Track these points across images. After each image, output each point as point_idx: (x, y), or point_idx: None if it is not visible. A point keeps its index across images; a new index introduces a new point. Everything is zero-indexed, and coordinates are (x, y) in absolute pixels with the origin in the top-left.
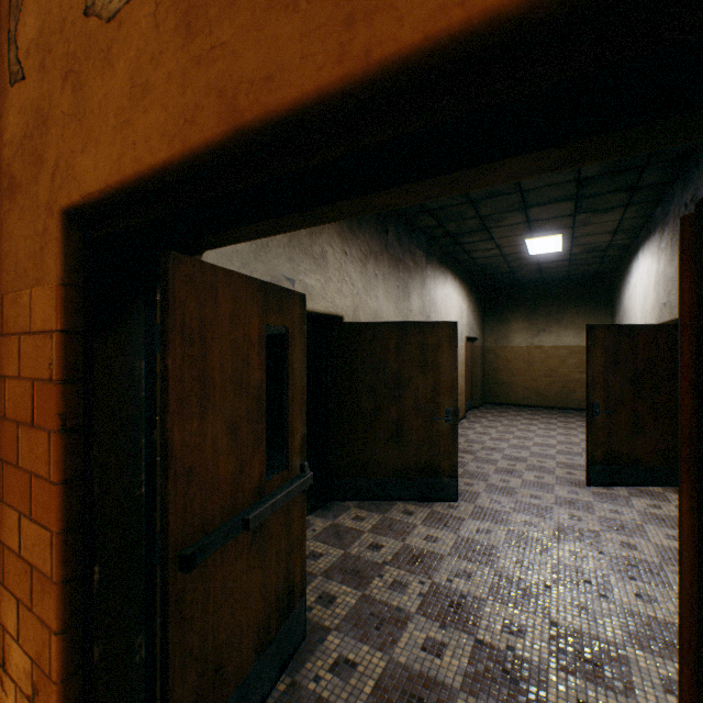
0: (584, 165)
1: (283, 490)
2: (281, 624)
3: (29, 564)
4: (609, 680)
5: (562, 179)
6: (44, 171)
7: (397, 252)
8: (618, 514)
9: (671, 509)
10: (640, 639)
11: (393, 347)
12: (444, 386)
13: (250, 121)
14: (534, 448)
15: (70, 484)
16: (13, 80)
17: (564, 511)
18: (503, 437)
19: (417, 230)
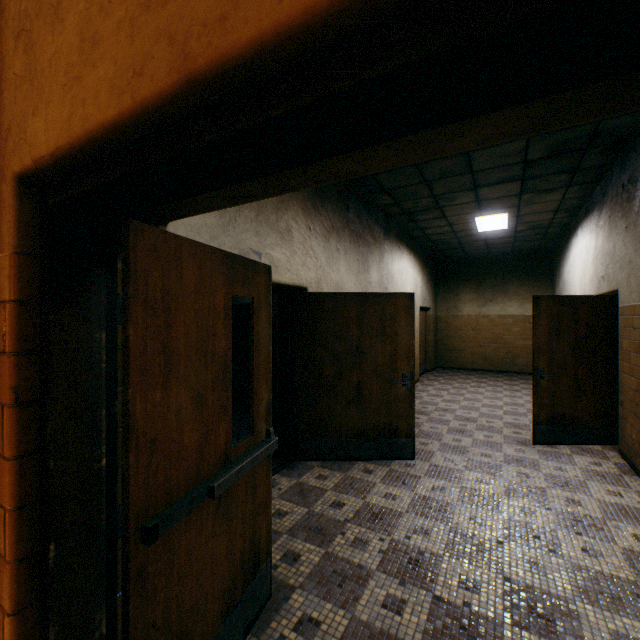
0: (561, 126)
1: (249, 456)
2: (247, 586)
3: None
4: (561, 635)
5: (510, 161)
6: None
7: (357, 228)
8: (562, 471)
9: (610, 466)
10: (589, 594)
11: (354, 316)
12: (401, 352)
13: (203, 68)
14: (483, 409)
15: (25, 460)
16: None
17: (512, 468)
18: (454, 399)
19: (376, 208)
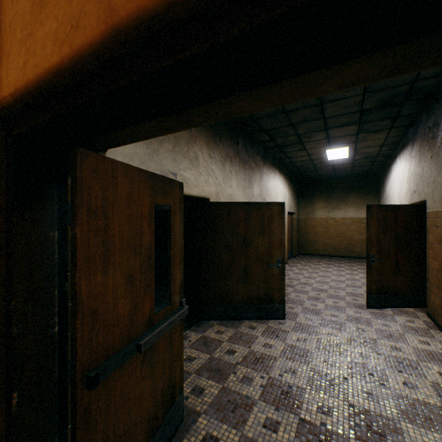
0: (405, 74)
1: (167, 320)
2: (166, 414)
3: None
4: None
5: (351, 110)
6: None
7: (244, 157)
8: (388, 327)
9: (420, 323)
10: (409, 415)
11: (242, 219)
12: (275, 244)
13: (125, 19)
14: (331, 283)
15: None
16: None
17: (353, 325)
18: (312, 276)
19: (257, 143)
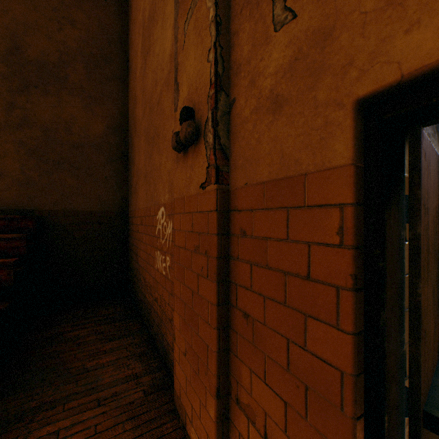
0: None
1: None
2: None
3: (300, 381)
4: None
5: None
6: (326, 76)
7: None
8: None
9: None
10: None
11: None
12: None
13: None
14: None
15: (357, 335)
16: (278, 26)
17: None
18: None
19: None
